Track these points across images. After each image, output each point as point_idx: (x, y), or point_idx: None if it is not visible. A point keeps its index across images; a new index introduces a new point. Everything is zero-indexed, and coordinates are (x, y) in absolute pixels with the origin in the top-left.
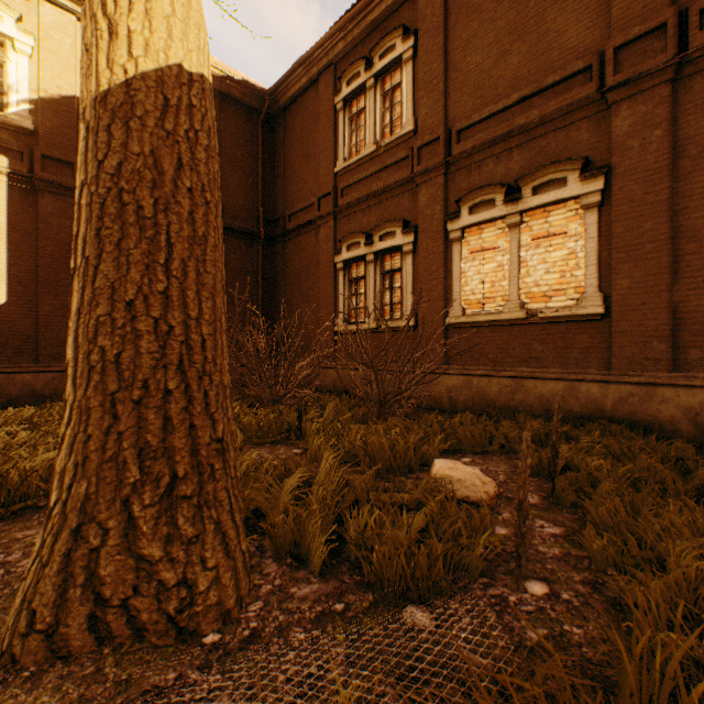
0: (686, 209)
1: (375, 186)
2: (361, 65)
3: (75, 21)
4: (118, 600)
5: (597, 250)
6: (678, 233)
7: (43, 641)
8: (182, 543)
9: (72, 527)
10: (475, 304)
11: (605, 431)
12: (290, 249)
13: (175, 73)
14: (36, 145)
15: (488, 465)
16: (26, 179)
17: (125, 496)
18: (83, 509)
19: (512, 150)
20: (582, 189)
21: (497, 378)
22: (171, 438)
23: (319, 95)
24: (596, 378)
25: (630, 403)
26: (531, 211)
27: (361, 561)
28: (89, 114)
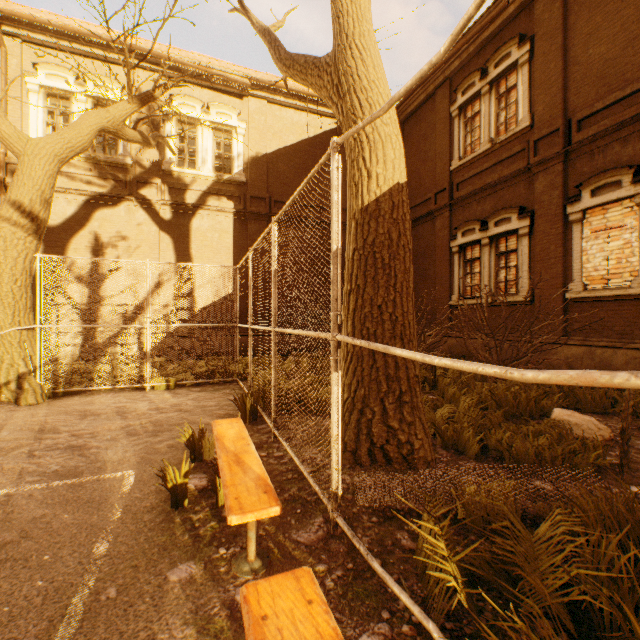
0: None
1: (490, 179)
2: (475, 76)
3: (266, 104)
4: (378, 444)
5: None
6: None
7: (351, 455)
8: (406, 424)
9: (358, 409)
10: (598, 279)
11: None
12: None
13: (396, 188)
14: (247, 191)
15: (607, 422)
16: (242, 214)
17: (381, 397)
18: (362, 401)
19: None
20: None
21: (623, 350)
22: (398, 372)
23: (435, 106)
24: None
25: None
26: None
27: (503, 453)
28: (357, 216)
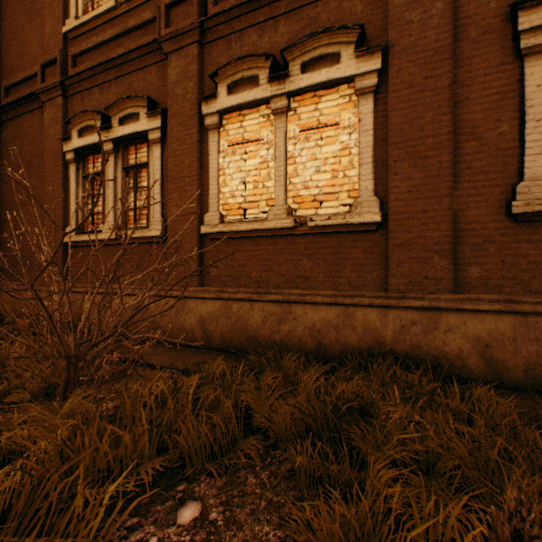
0: (467, 101)
1: (115, 53)
2: None
3: None
4: None
5: (373, 145)
6: (458, 129)
7: None
8: None
9: None
10: (236, 209)
11: (396, 377)
12: (9, 133)
13: None
14: None
15: (235, 539)
16: None
17: None
18: None
19: (278, 19)
20: (358, 68)
21: (261, 303)
22: None
23: None
24: (375, 302)
25: (414, 333)
26: (300, 96)
27: None
28: None
